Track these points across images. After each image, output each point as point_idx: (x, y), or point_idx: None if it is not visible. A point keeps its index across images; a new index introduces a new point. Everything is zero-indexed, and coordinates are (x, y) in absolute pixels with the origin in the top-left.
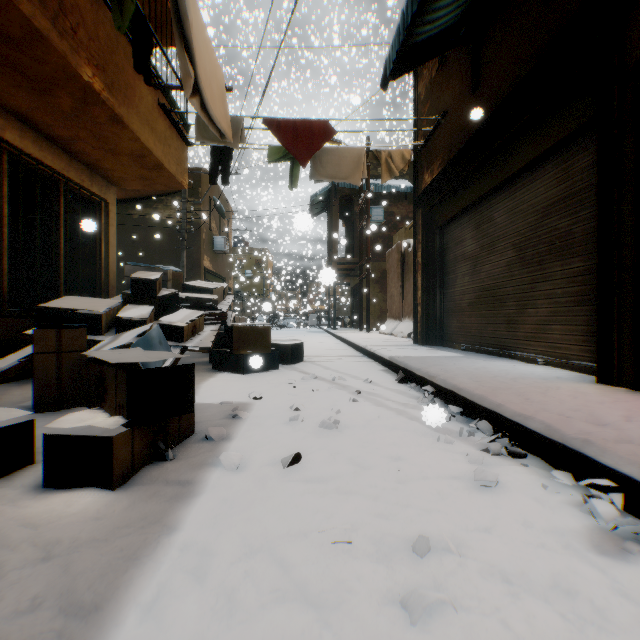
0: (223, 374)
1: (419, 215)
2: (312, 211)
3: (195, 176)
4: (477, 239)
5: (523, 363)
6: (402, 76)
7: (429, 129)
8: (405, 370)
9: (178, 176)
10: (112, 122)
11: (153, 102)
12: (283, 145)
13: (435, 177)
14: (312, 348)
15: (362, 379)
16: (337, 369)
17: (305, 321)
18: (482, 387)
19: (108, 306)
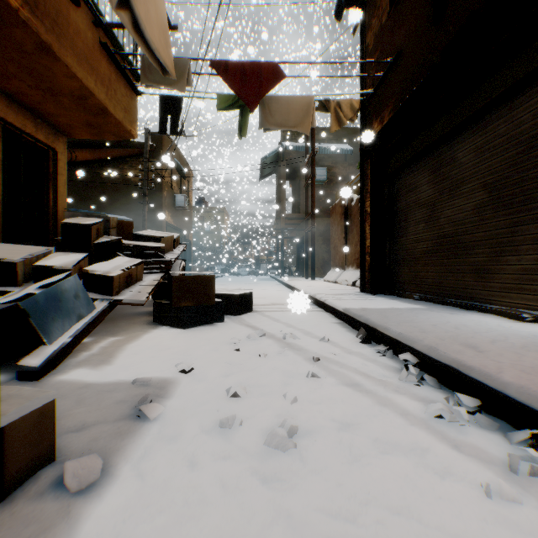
0: (161, 329)
1: (367, 165)
2: (262, 173)
3: (157, 140)
4: (434, 184)
5: (500, 318)
6: (358, 4)
7: (380, 75)
8: (366, 326)
9: (126, 124)
10: (41, 52)
11: (94, 41)
12: (231, 88)
13: (386, 123)
14: (262, 296)
15: (317, 336)
16: (287, 322)
17: (256, 270)
18: (500, 365)
19: (28, 253)
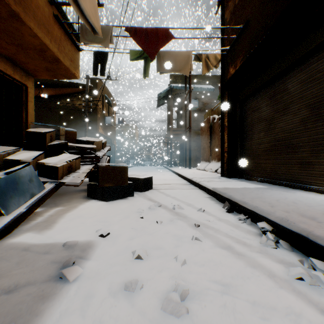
0: (91, 202)
1: (225, 95)
2: (159, 103)
3: (94, 82)
4: (271, 106)
5: (320, 195)
6: None
7: (234, 37)
8: (229, 200)
9: (72, 69)
10: (12, 18)
11: (49, 13)
12: (138, 45)
13: (239, 67)
14: (158, 179)
15: (195, 207)
16: (175, 196)
17: (155, 162)
18: None
19: (2, 151)
